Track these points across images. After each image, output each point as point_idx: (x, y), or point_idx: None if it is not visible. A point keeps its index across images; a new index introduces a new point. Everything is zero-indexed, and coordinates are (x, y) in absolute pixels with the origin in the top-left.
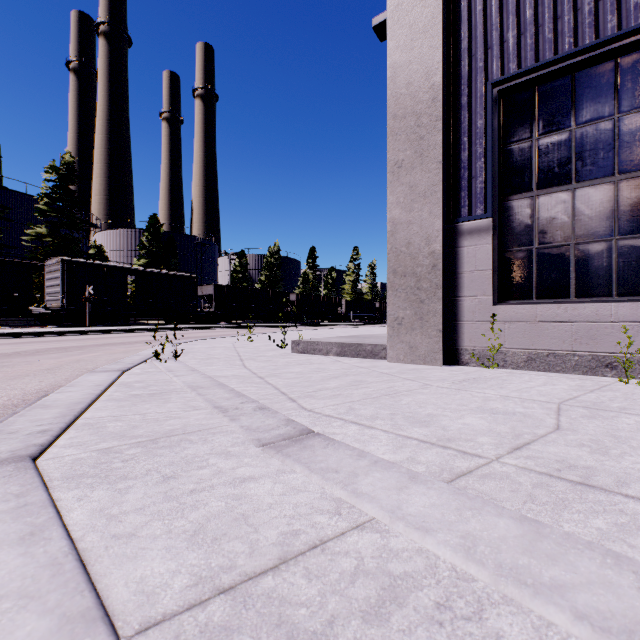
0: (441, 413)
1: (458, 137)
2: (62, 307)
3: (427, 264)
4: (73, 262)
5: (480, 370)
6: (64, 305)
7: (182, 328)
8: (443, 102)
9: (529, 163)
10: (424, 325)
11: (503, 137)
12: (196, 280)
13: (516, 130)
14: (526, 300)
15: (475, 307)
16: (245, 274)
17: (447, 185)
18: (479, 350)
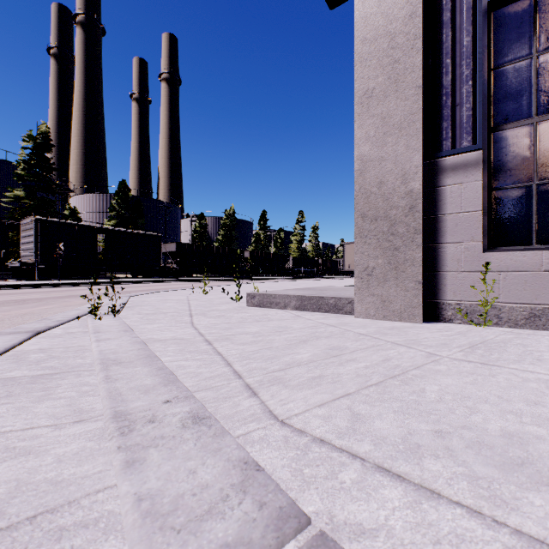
0: (525, 429)
1: (439, 59)
2: (36, 262)
3: (403, 205)
4: (46, 221)
5: (473, 329)
6: (38, 260)
7: (146, 281)
8: (422, 18)
9: (527, 84)
10: (399, 276)
11: (493, 57)
12: (160, 238)
13: (510, 47)
14: (523, 246)
15: (460, 255)
16: (204, 234)
17: (425, 116)
18: (466, 305)
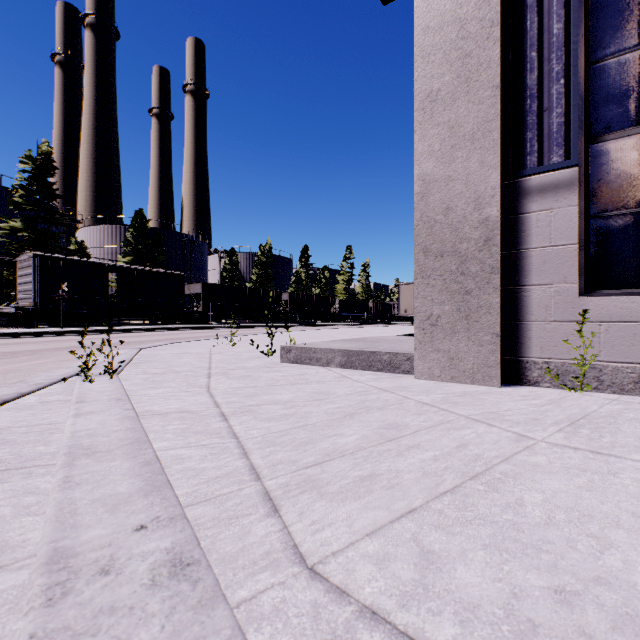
0: None
1: (522, 52)
2: (35, 306)
3: (476, 237)
4: (47, 257)
5: (567, 395)
6: (37, 304)
7: (166, 328)
8: (500, 0)
9: (636, 83)
10: (472, 326)
11: (591, 49)
12: (183, 278)
13: (613, 36)
14: (630, 289)
15: (549, 300)
16: (236, 273)
17: (504, 124)
18: (556, 363)
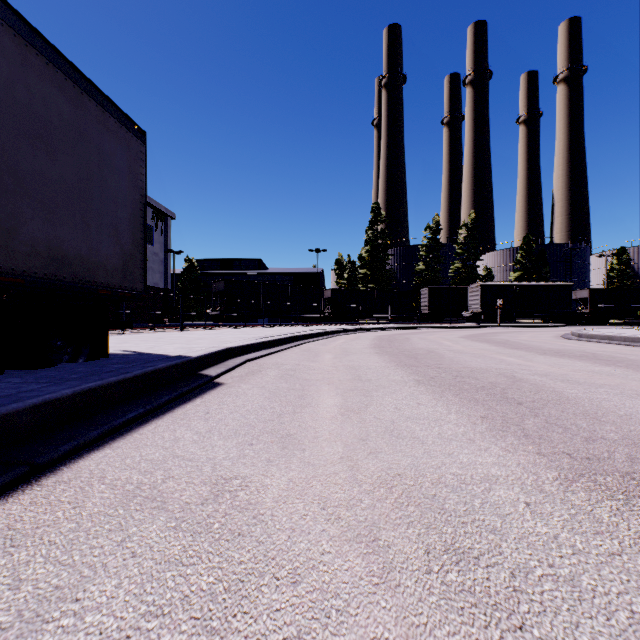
0: None
1: None
2: (480, 312)
3: None
4: (485, 285)
5: None
6: (481, 311)
7: (562, 325)
8: None
9: None
10: None
11: None
12: (570, 287)
13: None
14: None
15: None
16: (625, 271)
17: None
18: None
